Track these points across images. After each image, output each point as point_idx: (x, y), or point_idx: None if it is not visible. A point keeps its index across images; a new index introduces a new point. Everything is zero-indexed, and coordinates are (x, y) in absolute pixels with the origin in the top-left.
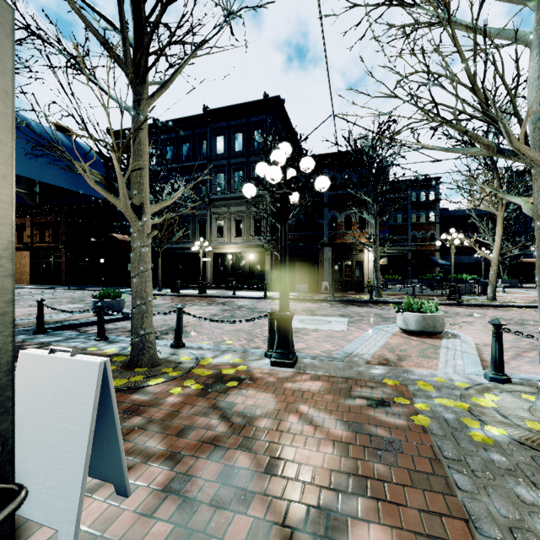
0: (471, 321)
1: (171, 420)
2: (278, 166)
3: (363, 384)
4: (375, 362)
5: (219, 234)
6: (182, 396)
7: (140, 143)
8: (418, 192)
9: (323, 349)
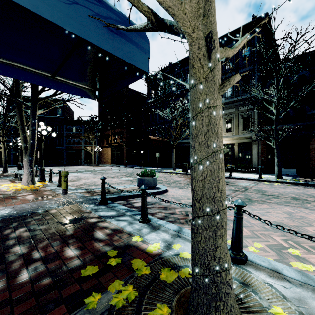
0: None
1: None
2: None
3: None
4: None
5: None
6: None
7: None
8: None
9: None
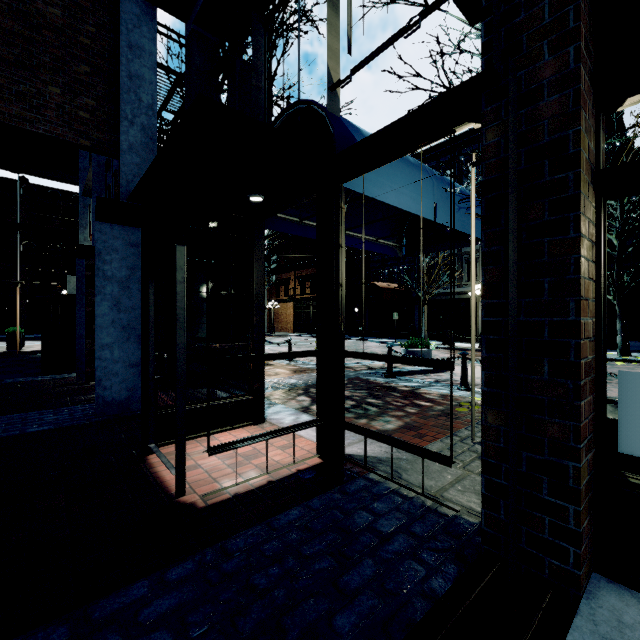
0: None
1: None
2: None
3: None
4: None
5: None
6: None
7: None
8: None
9: None
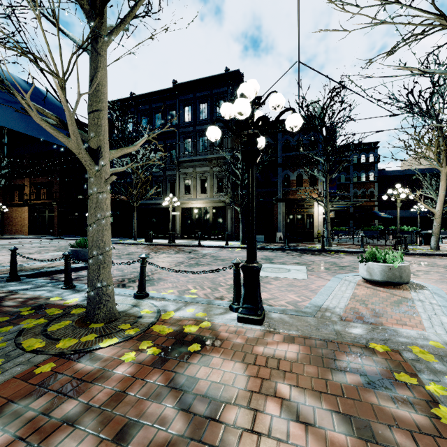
0: (425, 270)
1: (114, 406)
2: (246, 98)
3: (346, 349)
4: (350, 318)
5: (187, 191)
6: (135, 364)
7: (98, 84)
8: (359, 155)
9: (288, 300)
